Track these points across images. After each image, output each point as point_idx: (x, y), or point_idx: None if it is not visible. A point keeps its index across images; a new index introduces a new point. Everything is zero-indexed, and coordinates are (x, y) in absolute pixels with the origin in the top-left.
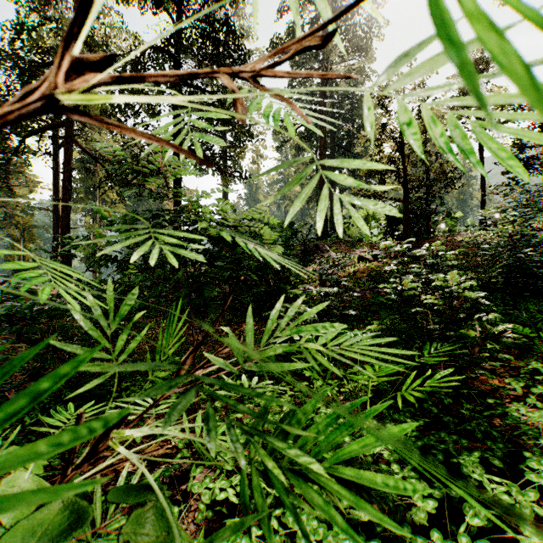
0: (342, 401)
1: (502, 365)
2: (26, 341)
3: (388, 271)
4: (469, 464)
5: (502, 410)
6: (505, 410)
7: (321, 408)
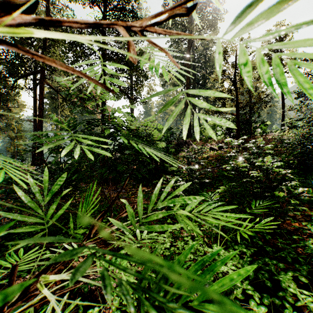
0: (201, 236)
1: (299, 213)
2: (11, 198)
3: (228, 156)
4: (286, 281)
5: (303, 243)
6: (305, 243)
7: (189, 241)
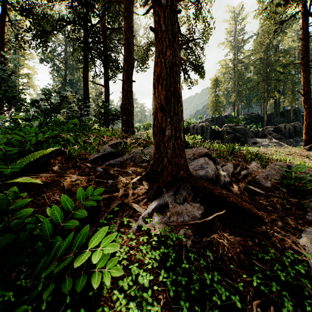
0: None
1: None
2: None
3: None
4: None
5: None
6: None
7: None
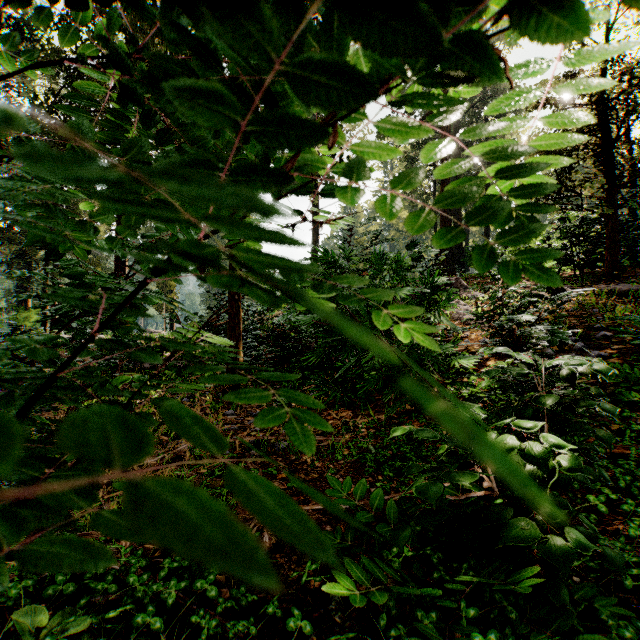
0: None
1: None
2: None
3: None
4: None
5: None
6: None
7: None
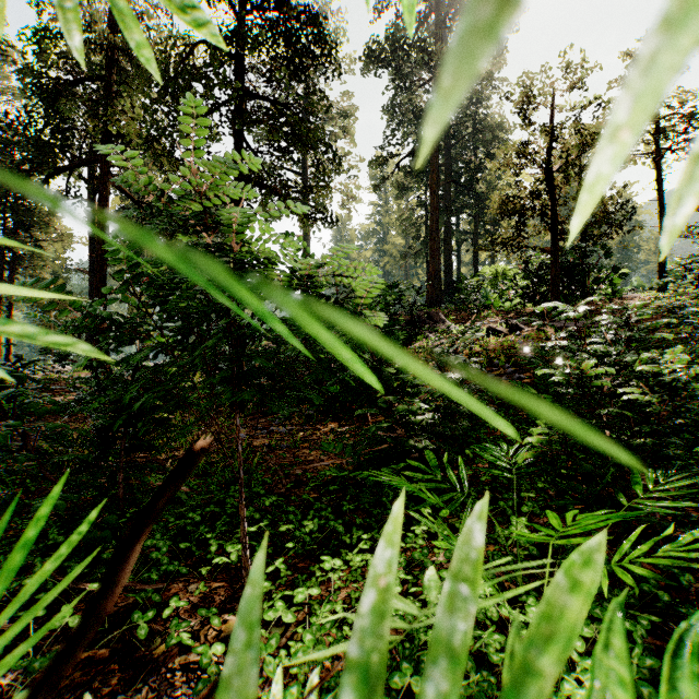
0: (484, 561)
1: None
2: None
3: (545, 347)
4: None
5: None
6: None
7: None
